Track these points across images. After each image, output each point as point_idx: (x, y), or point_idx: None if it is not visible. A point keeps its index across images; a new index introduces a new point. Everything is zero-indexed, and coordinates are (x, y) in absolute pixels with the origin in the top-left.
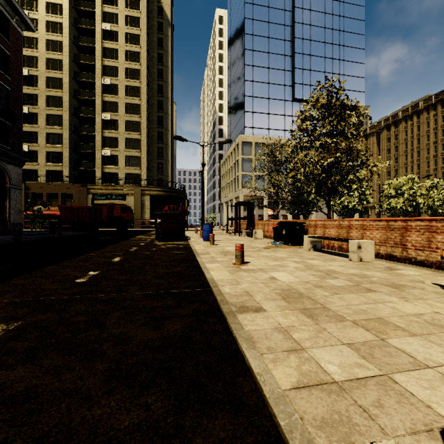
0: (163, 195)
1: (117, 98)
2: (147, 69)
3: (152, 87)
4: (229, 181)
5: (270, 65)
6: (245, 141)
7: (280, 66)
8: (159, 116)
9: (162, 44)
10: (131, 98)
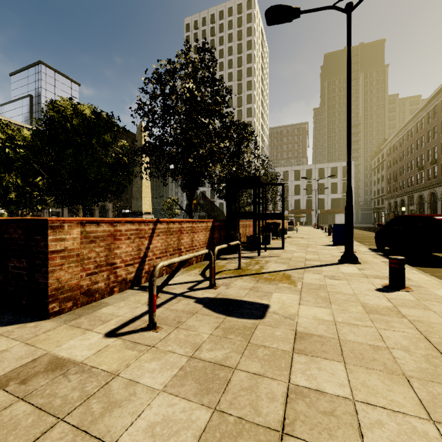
0: None
1: None
2: None
3: None
4: None
5: None
6: None
7: None
8: None
9: None
10: None
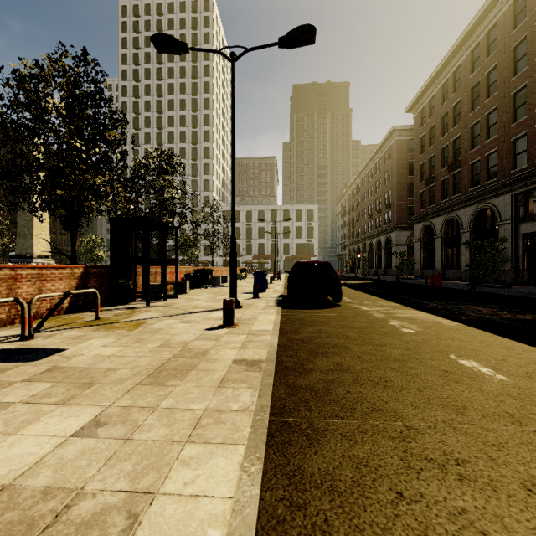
0: None
1: None
2: None
3: None
4: None
5: None
6: None
7: None
8: None
9: None
10: None
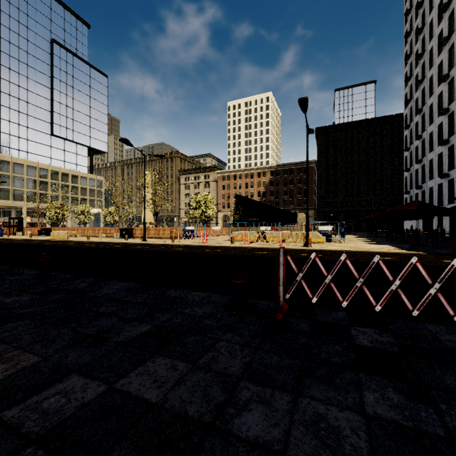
0: None
1: None
2: None
3: None
4: None
5: (29, 100)
6: (2, 160)
7: (39, 104)
8: None
9: None
10: None
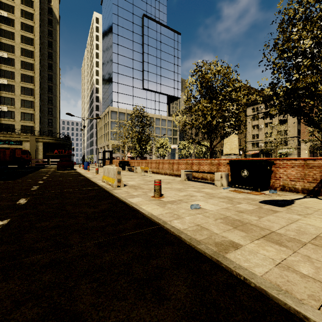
0: (53, 143)
1: (13, 69)
2: (39, 51)
3: (44, 64)
4: (103, 134)
5: (129, 65)
6: (113, 111)
7: (135, 67)
8: (49, 86)
9: (52, 35)
10: (26, 71)
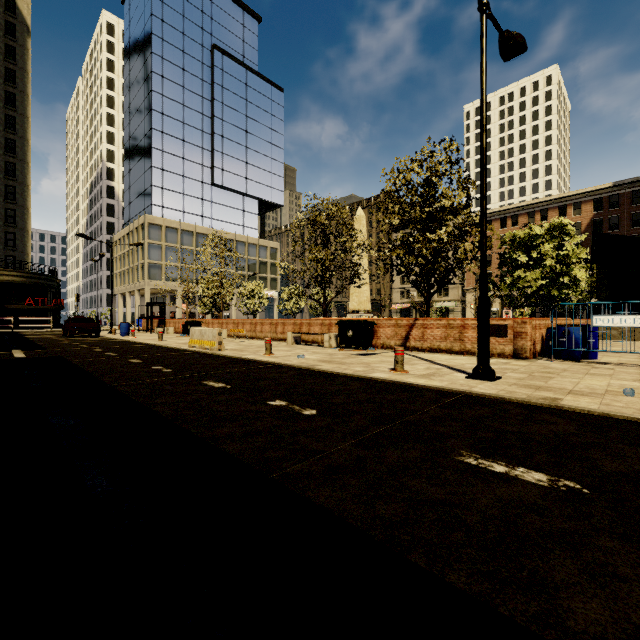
0: (23, 283)
1: None
2: None
3: None
4: (129, 267)
5: (185, 138)
6: (152, 223)
7: (197, 142)
8: (8, 162)
9: (15, 56)
10: None
